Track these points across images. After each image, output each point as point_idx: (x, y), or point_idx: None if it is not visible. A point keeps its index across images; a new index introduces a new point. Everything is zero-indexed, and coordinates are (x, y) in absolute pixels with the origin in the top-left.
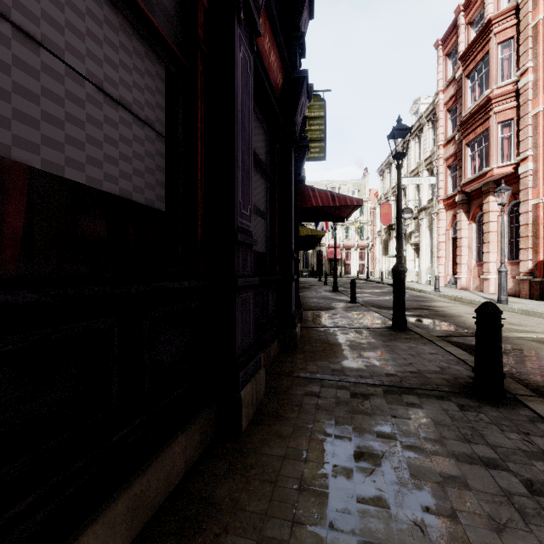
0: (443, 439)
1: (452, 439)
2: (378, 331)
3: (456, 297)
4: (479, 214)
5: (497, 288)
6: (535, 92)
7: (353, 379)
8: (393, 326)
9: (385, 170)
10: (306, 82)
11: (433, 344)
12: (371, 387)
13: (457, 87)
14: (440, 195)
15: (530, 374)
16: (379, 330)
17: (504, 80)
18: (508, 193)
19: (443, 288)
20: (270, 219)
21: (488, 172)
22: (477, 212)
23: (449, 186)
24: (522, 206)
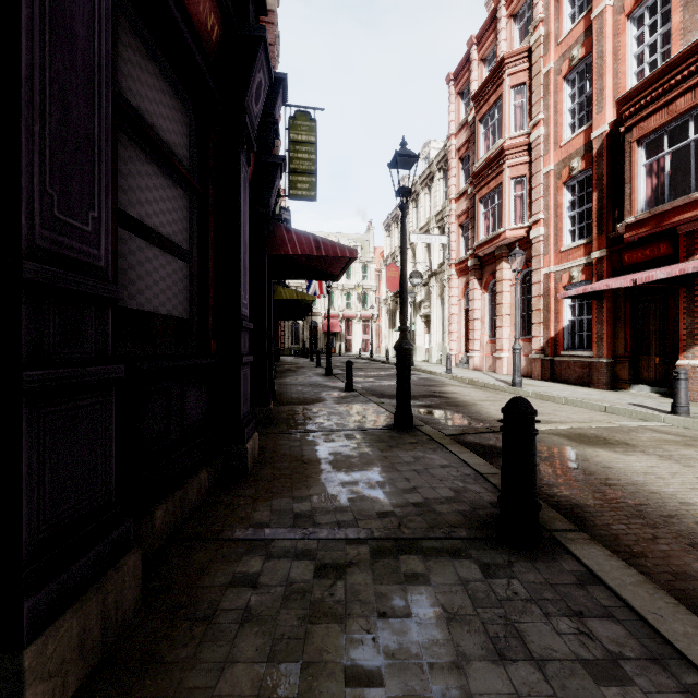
0: (462, 662)
1: (477, 656)
2: (376, 433)
3: (470, 380)
4: (492, 283)
5: (510, 368)
6: (546, 148)
7: (325, 532)
8: (396, 425)
9: (392, 224)
10: (264, 47)
11: (445, 450)
12: (353, 545)
13: (470, 132)
14: (452, 258)
15: (559, 485)
16: (378, 431)
17: (517, 130)
18: (521, 260)
19: (455, 369)
20: (199, 262)
21: (501, 234)
22: (490, 281)
23: (461, 248)
24: (534, 275)
